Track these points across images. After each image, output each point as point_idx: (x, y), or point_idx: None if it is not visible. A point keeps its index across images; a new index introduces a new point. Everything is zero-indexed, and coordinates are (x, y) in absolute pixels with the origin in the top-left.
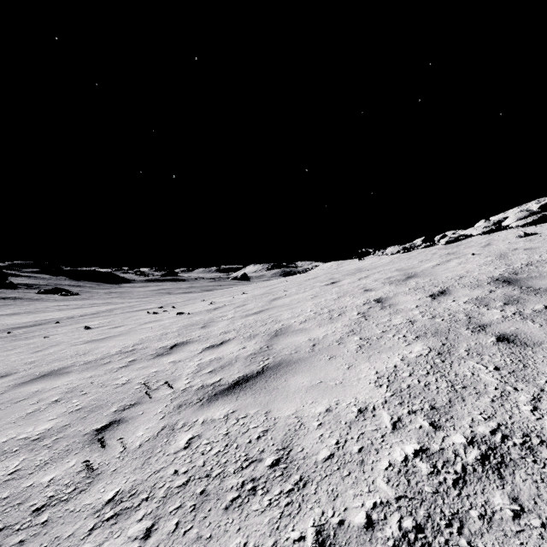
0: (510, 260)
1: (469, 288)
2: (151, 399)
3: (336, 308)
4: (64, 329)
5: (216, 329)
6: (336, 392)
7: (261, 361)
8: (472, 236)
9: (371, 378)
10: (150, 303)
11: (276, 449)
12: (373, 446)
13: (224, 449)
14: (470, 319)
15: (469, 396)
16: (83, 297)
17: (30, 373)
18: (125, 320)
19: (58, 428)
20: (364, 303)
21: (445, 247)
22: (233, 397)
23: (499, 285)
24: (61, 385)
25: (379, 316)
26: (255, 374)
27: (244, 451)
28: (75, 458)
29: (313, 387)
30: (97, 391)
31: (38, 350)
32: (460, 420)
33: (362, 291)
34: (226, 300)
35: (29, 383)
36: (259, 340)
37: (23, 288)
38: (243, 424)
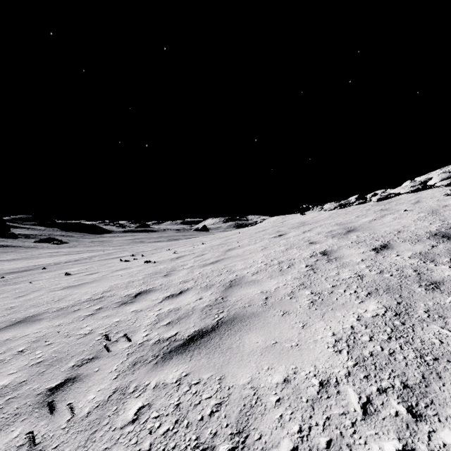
0: (443, 216)
1: (410, 242)
2: (109, 353)
3: (285, 260)
4: (48, 275)
5: (177, 278)
6: (293, 357)
7: (216, 315)
8: (400, 194)
9: (328, 340)
10: (124, 252)
11: (230, 432)
12: (343, 439)
13: (173, 428)
14: (420, 275)
15: (445, 371)
16: (71, 245)
17: (7, 319)
18: (100, 267)
19: (15, 385)
20: (311, 256)
21: (377, 204)
22: (187, 356)
23: (439, 239)
24: (30, 333)
25: (326, 269)
26: (209, 329)
27: (195, 433)
28: (21, 426)
29: (268, 349)
30: (61, 341)
31: (20, 296)
32: (443, 408)
33: (308, 244)
34: (188, 250)
35: (3, 330)
36: (215, 291)
37: (22, 238)
38: (195, 392)
